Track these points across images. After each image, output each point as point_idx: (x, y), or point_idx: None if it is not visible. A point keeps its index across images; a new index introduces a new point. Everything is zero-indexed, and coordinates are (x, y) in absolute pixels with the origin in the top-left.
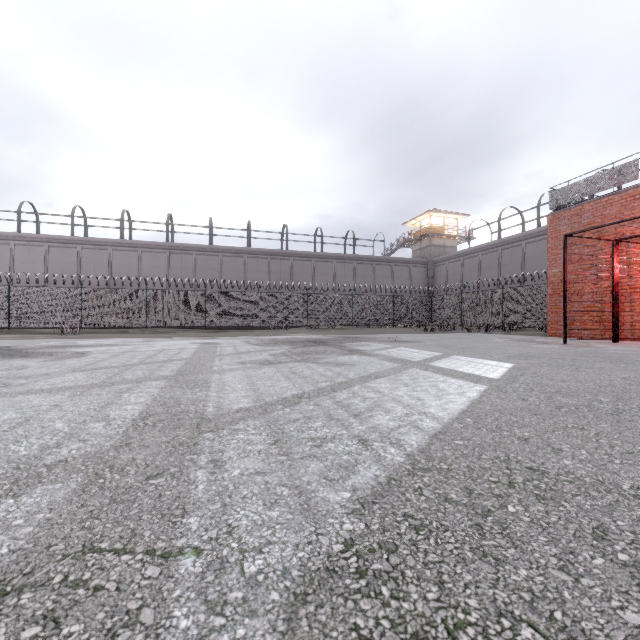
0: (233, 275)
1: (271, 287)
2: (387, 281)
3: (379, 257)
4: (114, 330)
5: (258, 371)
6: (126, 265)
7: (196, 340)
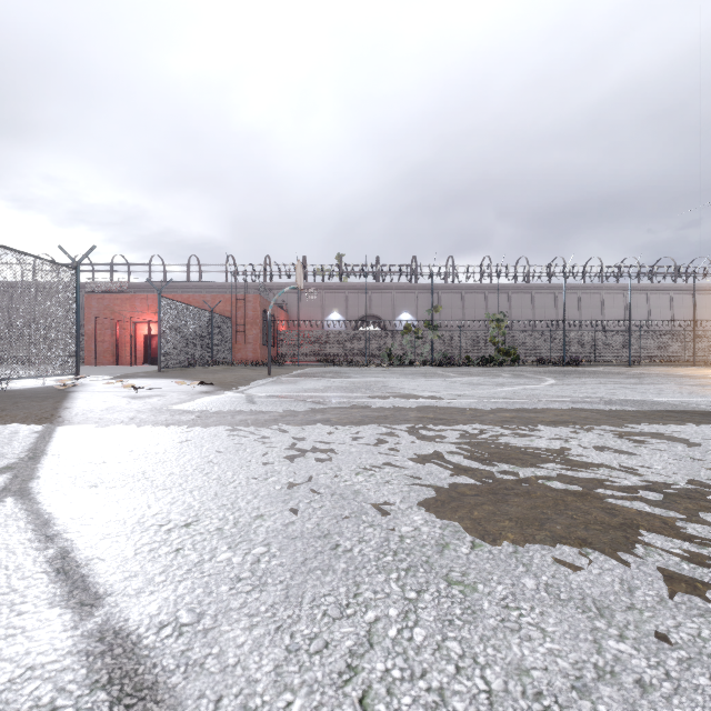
0: None
1: None
2: None
3: None
4: None
5: None
6: None
7: None
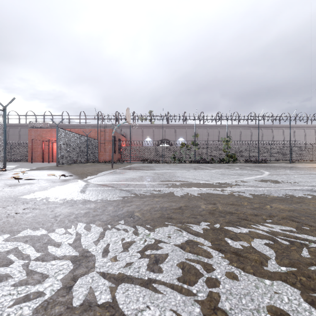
0: None
1: None
2: None
3: None
4: None
5: None
6: None
7: None
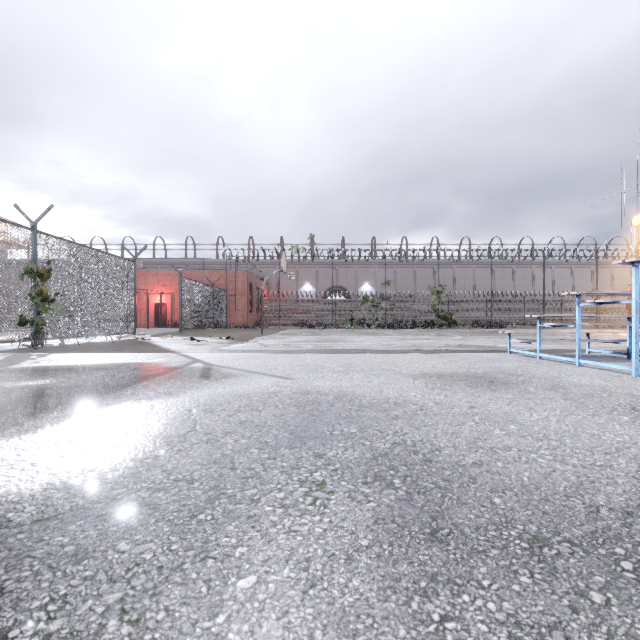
0: None
1: None
2: None
3: None
4: None
5: None
6: None
7: None
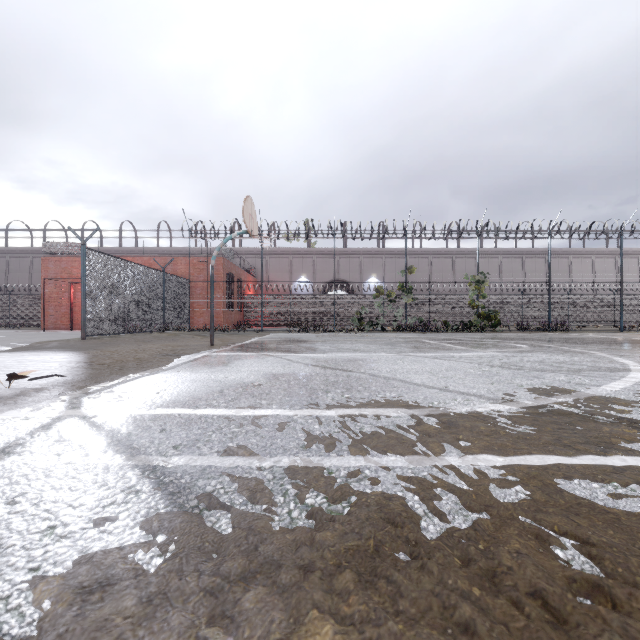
0: None
1: None
2: None
3: None
4: None
5: None
6: None
7: None
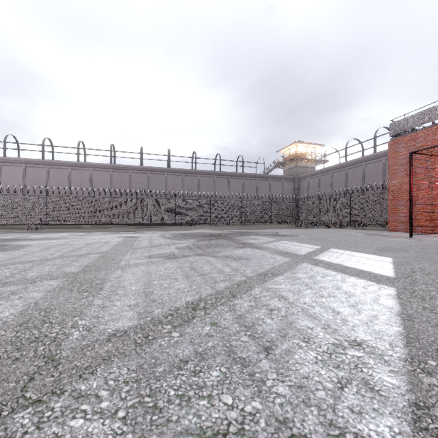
0: (157, 187)
1: (184, 196)
2: (266, 191)
3: (260, 174)
4: (72, 226)
5: (160, 266)
6: (81, 180)
7: (124, 234)
